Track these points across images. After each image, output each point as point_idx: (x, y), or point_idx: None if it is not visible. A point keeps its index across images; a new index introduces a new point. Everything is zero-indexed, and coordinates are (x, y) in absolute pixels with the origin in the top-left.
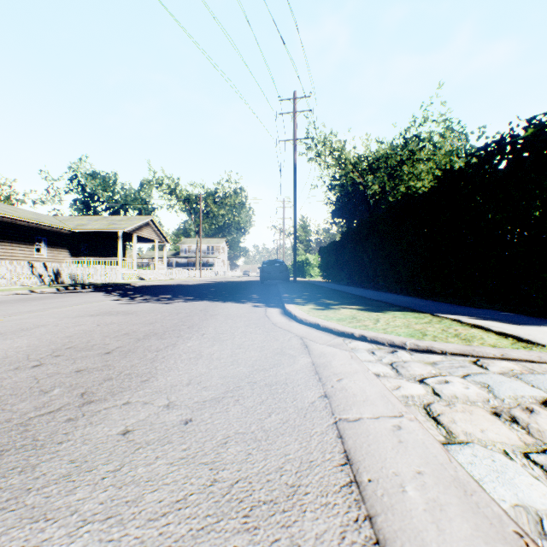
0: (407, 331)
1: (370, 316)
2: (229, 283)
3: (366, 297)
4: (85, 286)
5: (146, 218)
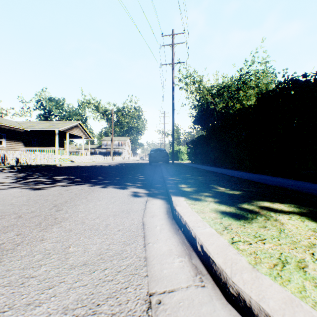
0: None
1: None
2: (127, 164)
3: (252, 180)
4: (13, 167)
5: (75, 122)
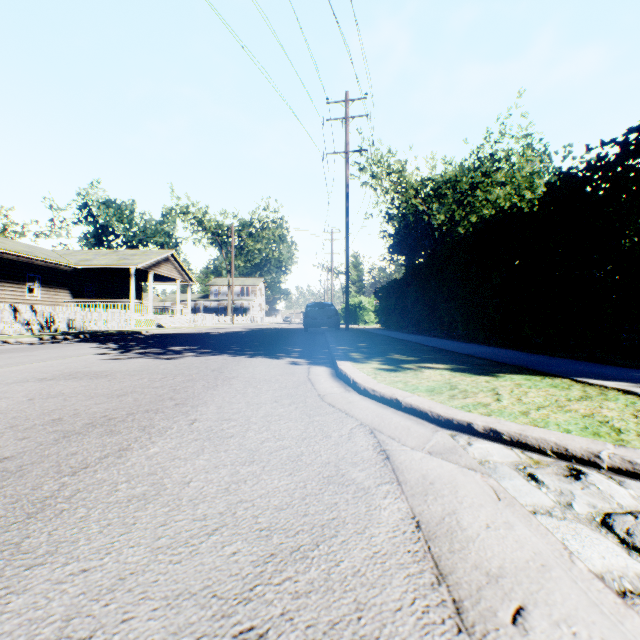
0: (571, 418)
1: (478, 384)
2: (265, 331)
3: (447, 349)
4: (79, 335)
5: (165, 252)
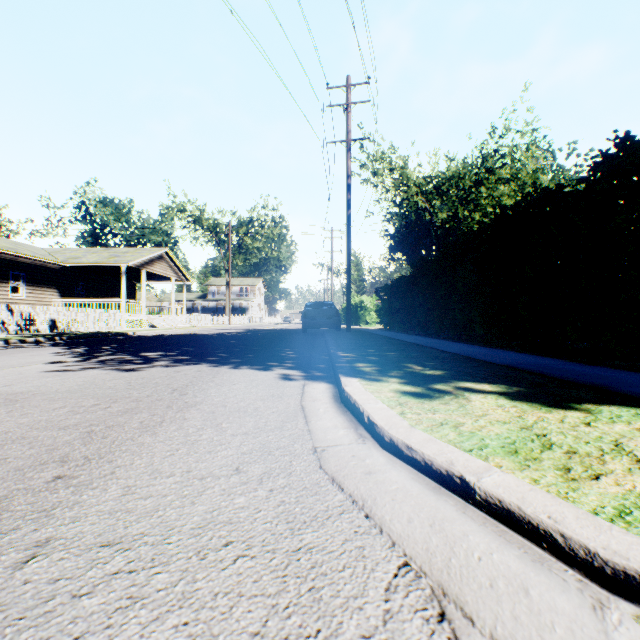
0: None
1: (578, 430)
2: (261, 332)
3: (474, 357)
4: (53, 337)
5: (159, 249)
